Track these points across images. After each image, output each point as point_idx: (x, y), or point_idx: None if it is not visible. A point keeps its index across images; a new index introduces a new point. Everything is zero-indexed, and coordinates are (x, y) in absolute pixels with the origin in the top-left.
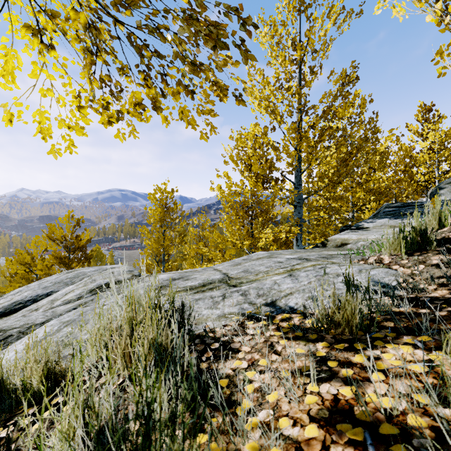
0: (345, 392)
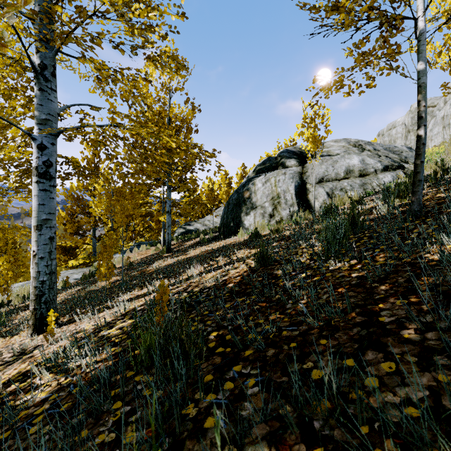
0: None
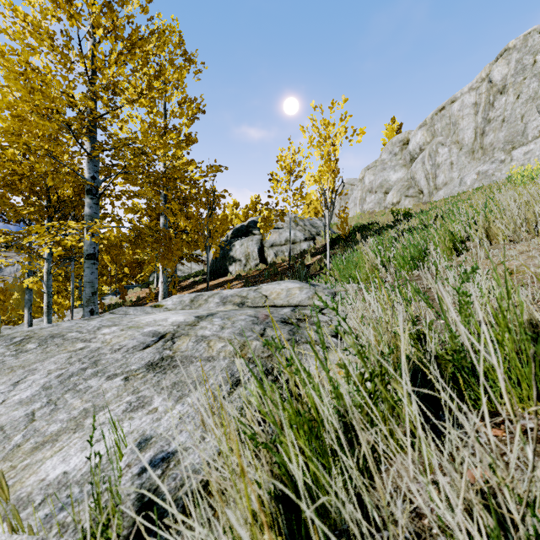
0: None
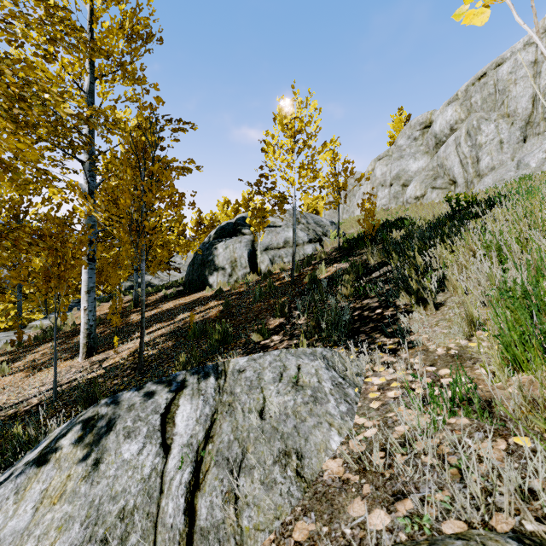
0: (0, 352)
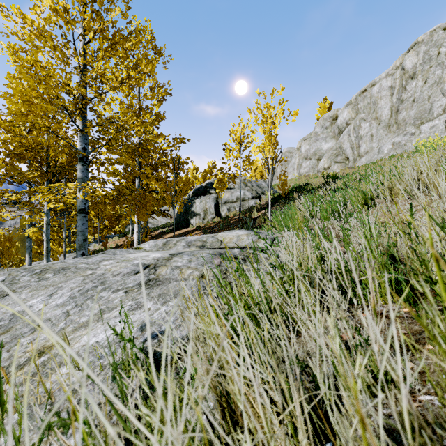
0: None
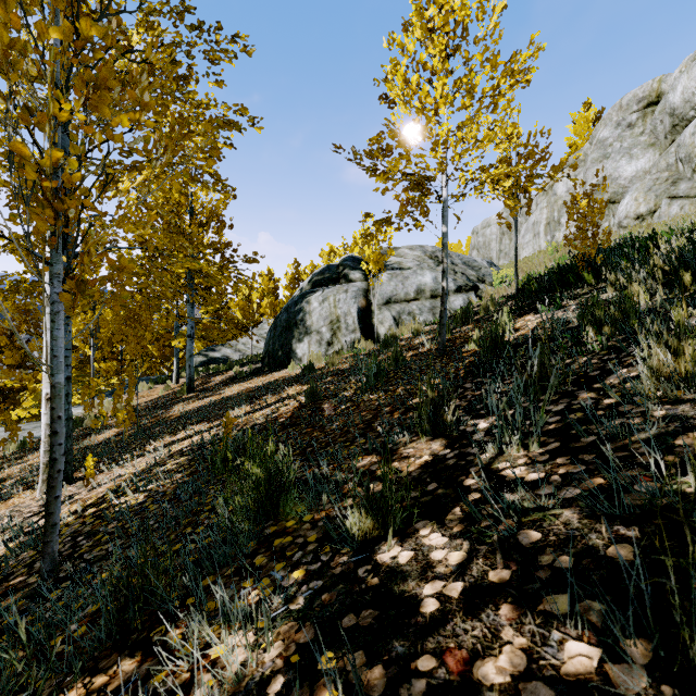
0: None
